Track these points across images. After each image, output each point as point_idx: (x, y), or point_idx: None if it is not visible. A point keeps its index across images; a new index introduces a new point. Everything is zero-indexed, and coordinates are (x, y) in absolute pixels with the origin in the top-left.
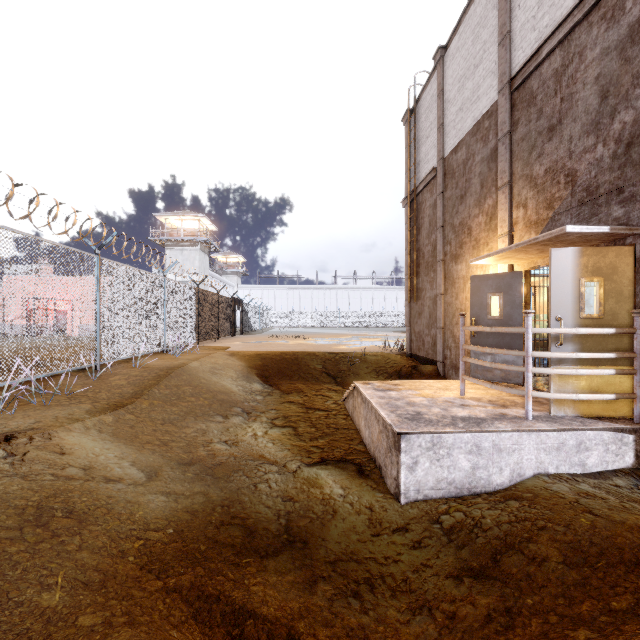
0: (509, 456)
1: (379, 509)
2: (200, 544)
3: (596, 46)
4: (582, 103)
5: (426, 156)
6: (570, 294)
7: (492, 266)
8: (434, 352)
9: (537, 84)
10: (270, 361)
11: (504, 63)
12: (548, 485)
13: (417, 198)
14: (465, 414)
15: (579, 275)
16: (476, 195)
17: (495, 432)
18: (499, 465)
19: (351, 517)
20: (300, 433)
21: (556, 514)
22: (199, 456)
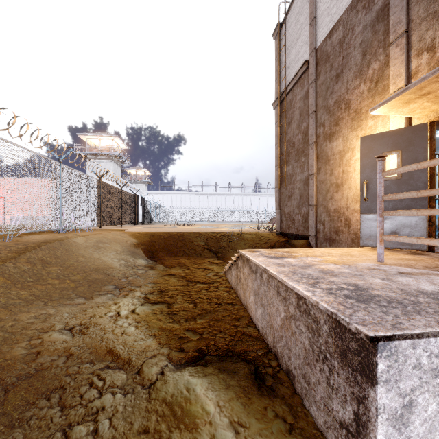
0: None
1: None
2: None
3: None
4: None
5: (296, 56)
6: None
7: (379, 131)
8: (305, 228)
9: None
10: (158, 239)
11: None
12: None
13: (287, 97)
14: (434, 287)
15: None
16: (356, 66)
17: None
18: None
19: None
20: (175, 311)
21: None
22: (5, 360)
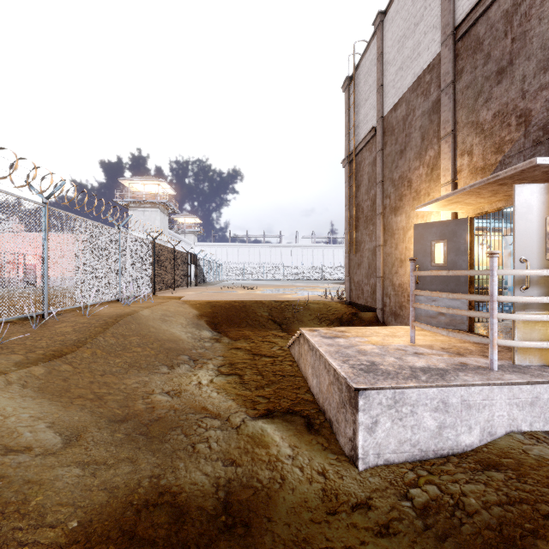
0: (479, 413)
1: (333, 476)
2: (109, 544)
3: None
4: (538, 39)
5: (365, 118)
6: (535, 234)
7: (434, 215)
8: (373, 300)
9: (484, 29)
10: (220, 309)
11: (447, 14)
12: (527, 447)
13: (356, 158)
14: (423, 364)
15: (545, 213)
16: (416, 148)
17: (464, 386)
18: (468, 423)
19: (302, 487)
20: (246, 381)
21: None
22: (135, 410)
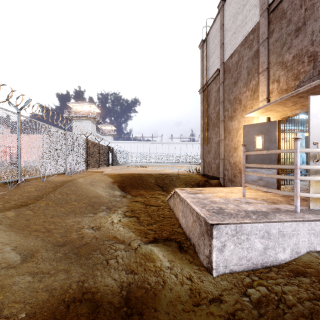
0: (290, 239)
1: (197, 280)
2: None
3: None
4: None
5: (213, 64)
6: None
7: (255, 120)
8: (218, 172)
9: (287, 4)
10: (126, 178)
11: None
12: None
13: (207, 88)
14: (252, 209)
15: None
16: (244, 80)
17: (280, 222)
18: (283, 246)
19: (176, 288)
20: (141, 221)
21: None
22: (71, 239)
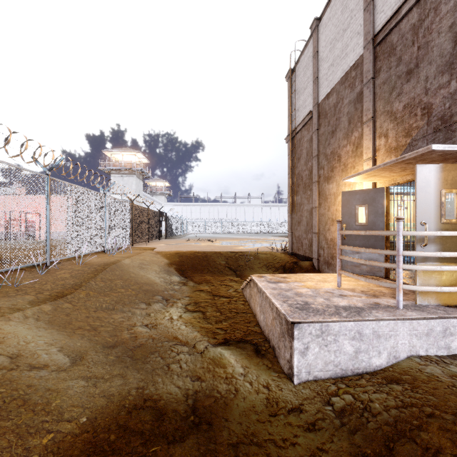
0: (386, 341)
1: (275, 389)
2: (110, 433)
3: (450, 0)
4: (437, 48)
5: (304, 103)
6: (433, 203)
7: (358, 184)
8: (310, 251)
9: (397, 38)
10: (186, 258)
11: (368, 24)
12: (422, 367)
13: (297, 135)
14: (345, 303)
15: (440, 187)
16: (344, 130)
17: (374, 321)
18: (378, 349)
19: (251, 396)
20: (208, 317)
21: (440, 400)
22: (122, 339)
